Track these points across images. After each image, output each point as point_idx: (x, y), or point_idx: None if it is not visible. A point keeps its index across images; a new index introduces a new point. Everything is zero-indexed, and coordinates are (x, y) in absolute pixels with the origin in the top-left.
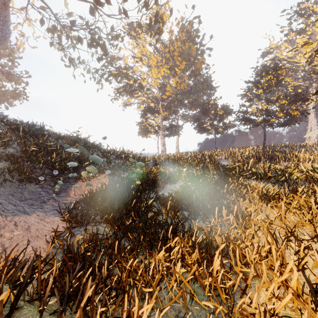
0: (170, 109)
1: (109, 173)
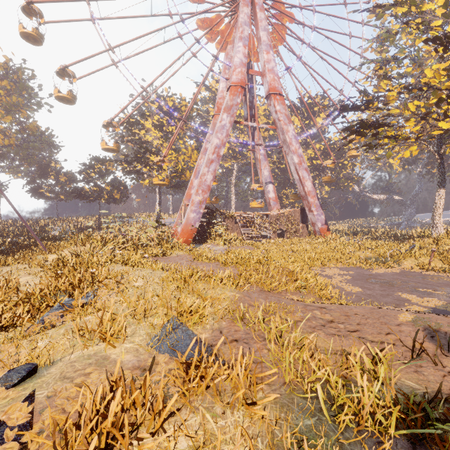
0: None
1: None
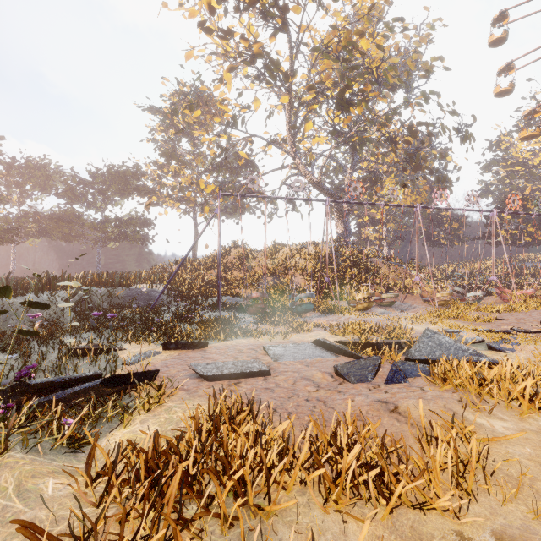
0: (394, 220)
1: (453, 283)
